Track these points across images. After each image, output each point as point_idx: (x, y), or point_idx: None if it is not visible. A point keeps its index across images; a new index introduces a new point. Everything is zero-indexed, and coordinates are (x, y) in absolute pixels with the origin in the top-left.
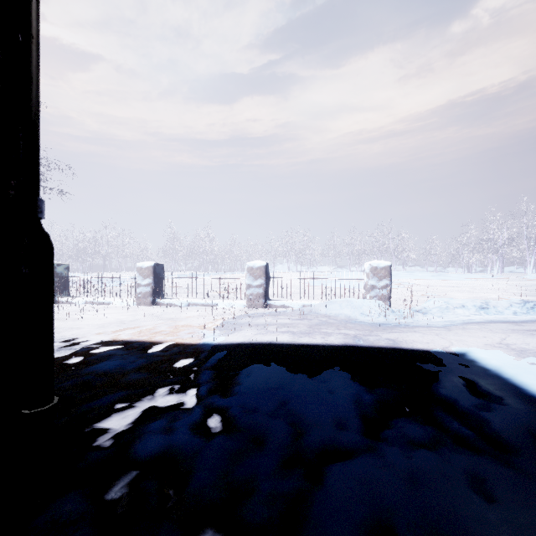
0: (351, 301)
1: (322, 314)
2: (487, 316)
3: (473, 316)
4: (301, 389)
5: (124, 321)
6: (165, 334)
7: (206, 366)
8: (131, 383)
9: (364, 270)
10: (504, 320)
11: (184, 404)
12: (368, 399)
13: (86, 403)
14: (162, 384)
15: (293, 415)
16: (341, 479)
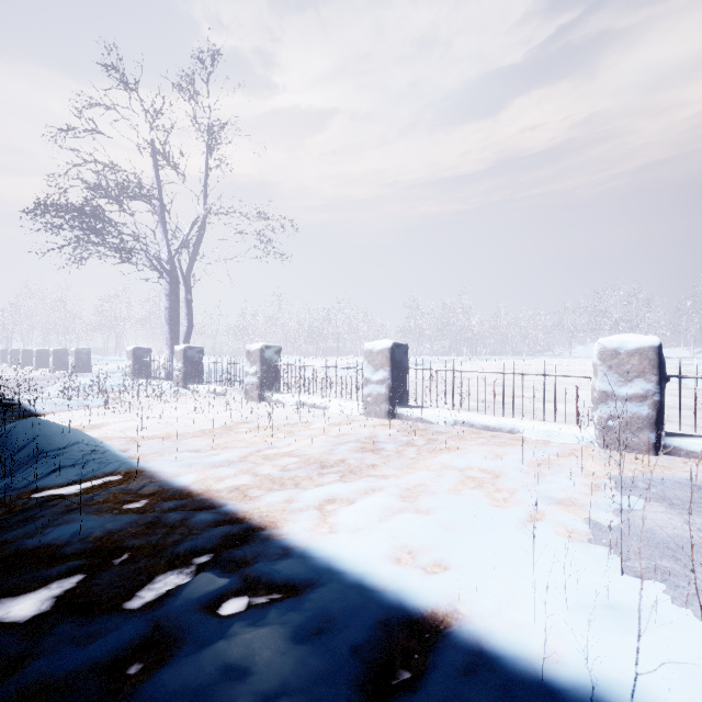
0: None
1: None
2: None
3: None
4: None
5: (335, 458)
6: (420, 546)
7: None
8: None
9: None
10: None
11: None
12: None
13: None
14: None
15: None
16: None
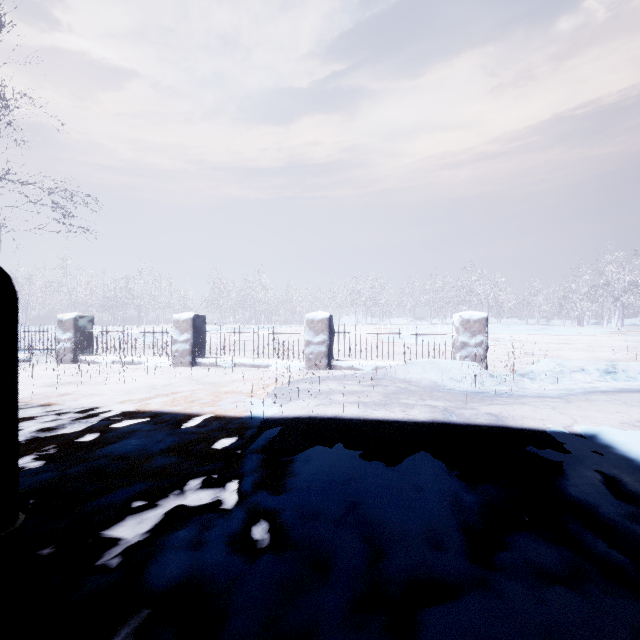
0: (437, 362)
1: (400, 379)
2: (615, 383)
3: (597, 382)
4: (377, 486)
5: (156, 385)
6: (204, 403)
7: (252, 448)
8: (156, 472)
9: (453, 323)
10: (639, 388)
11: (222, 503)
12: (471, 502)
13: (94, 499)
14: (195, 474)
15: (368, 525)
16: (443, 638)
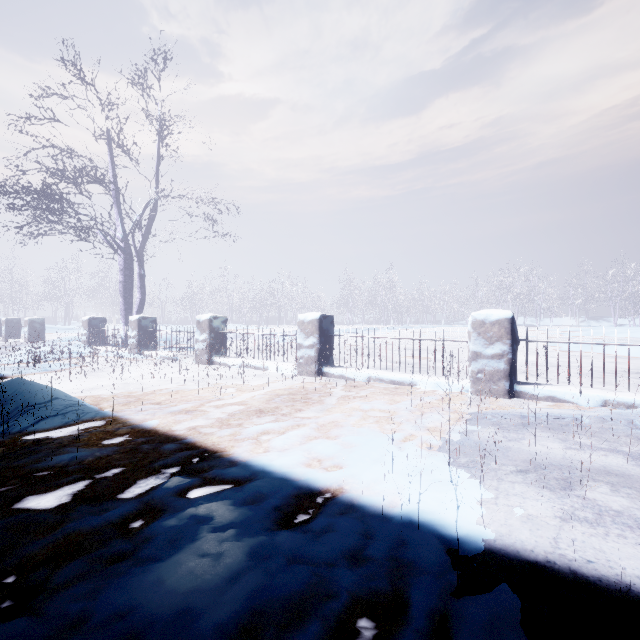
0: None
1: None
2: None
3: None
4: None
5: (271, 406)
6: (326, 457)
7: None
8: None
9: None
10: None
11: None
12: None
13: None
14: None
15: None
16: None
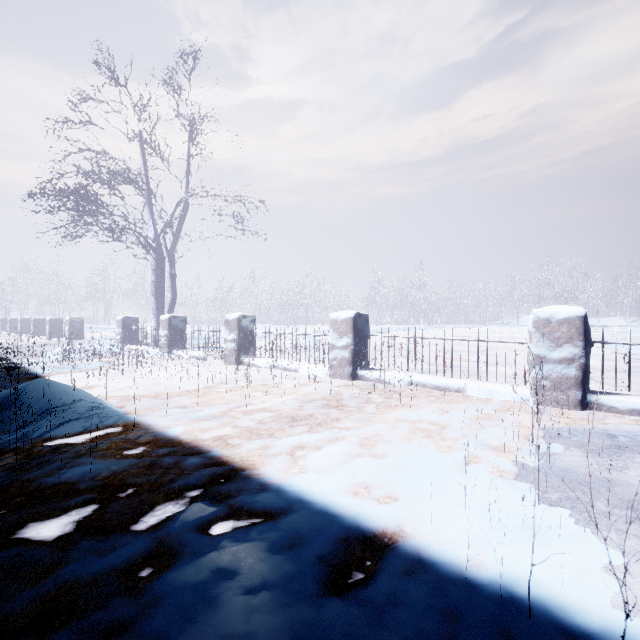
0: None
1: None
2: None
3: None
4: None
5: (304, 413)
6: (375, 483)
7: None
8: None
9: None
10: None
11: None
12: None
13: None
14: None
15: None
16: None
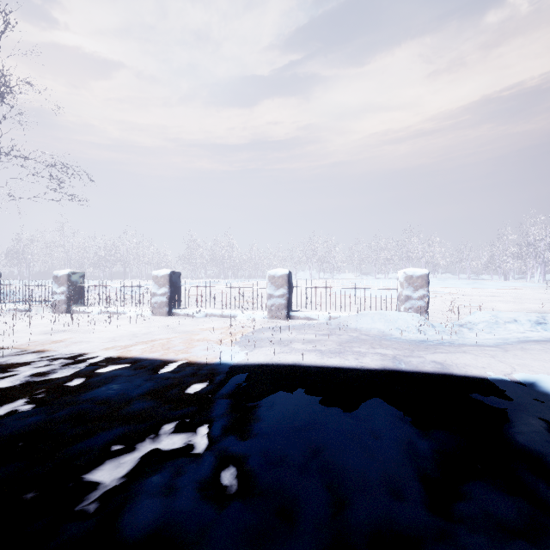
0: (384, 313)
1: (351, 328)
2: (546, 333)
3: (529, 332)
4: (337, 432)
5: (137, 333)
6: (178, 350)
7: (221, 393)
8: (134, 416)
9: (397, 278)
10: None
11: (193, 447)
12: (425, 450)
13: (77, 443)
14: (169, 418)
15: (330, 472)
16: None
